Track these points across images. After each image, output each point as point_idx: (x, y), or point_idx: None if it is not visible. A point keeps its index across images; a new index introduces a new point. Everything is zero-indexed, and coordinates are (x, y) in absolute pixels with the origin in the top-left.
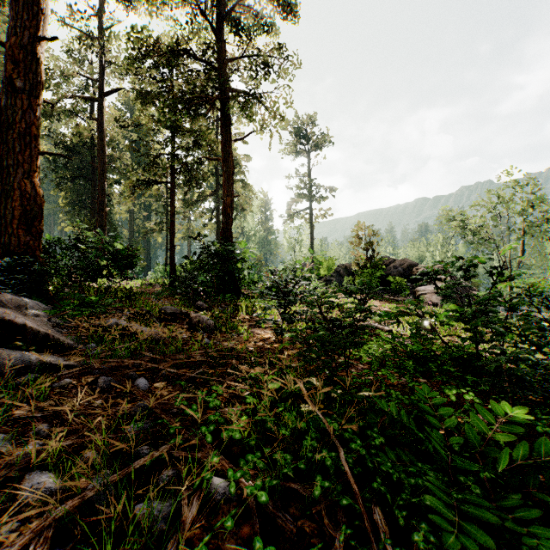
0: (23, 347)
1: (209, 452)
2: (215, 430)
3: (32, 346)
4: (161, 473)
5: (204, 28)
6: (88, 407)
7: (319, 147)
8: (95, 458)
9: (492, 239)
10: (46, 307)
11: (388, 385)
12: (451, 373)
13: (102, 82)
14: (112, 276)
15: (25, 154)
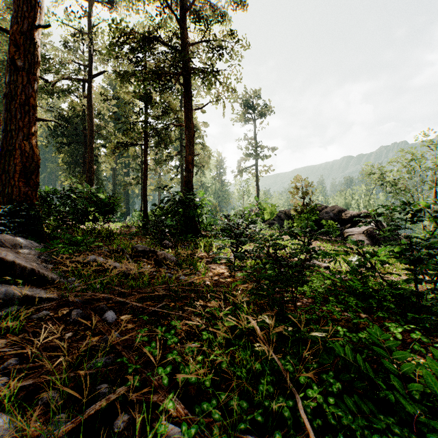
0: (11, 281)
1: (165, 395)
2: (173, 367)
3: (19, 280)
4: (116, 418)
5: (170, 18)
6: (55, 342)
7: (263, 115)
8: (55, 398)
9: (409, 189)
10: (39, 245)
11: (332, 320)
12: (391, 309)
13: (91, 66)
14: (96, 220)
15: (24, 120)
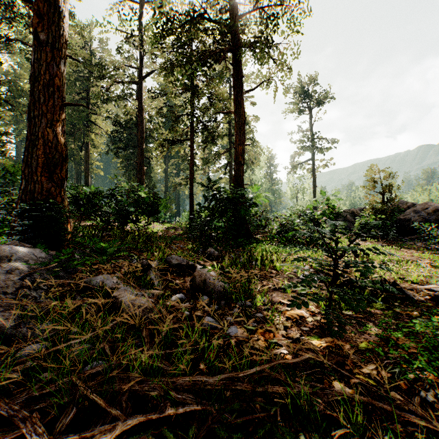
0: None
1: None
2: None
3: None
4: None
5: None
6: None
7: (321, 102)
8: None
9: None
10: (46, 255)
11: None
12: None
13: (141, 68)
14: (137, 221)
15: (48, 104)
